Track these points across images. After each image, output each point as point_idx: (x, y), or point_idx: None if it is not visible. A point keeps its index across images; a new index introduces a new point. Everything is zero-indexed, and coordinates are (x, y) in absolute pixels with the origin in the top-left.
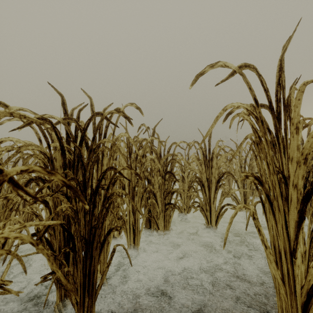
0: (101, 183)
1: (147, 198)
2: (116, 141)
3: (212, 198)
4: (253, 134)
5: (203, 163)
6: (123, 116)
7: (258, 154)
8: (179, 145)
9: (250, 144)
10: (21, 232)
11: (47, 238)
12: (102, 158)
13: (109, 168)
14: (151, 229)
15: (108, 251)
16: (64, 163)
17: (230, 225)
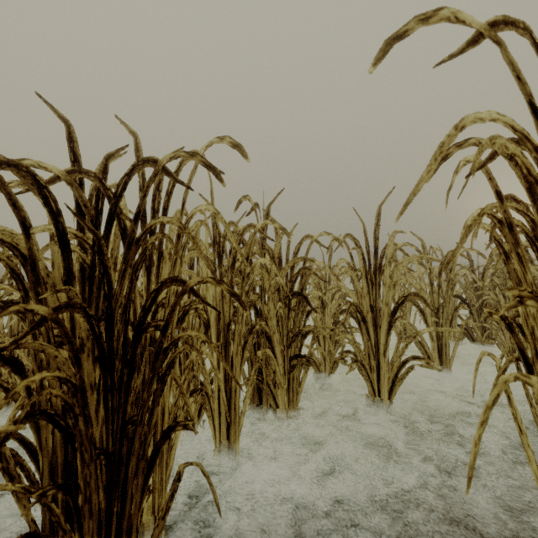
0: (156, 315)
1: (254, 346)
2: (187, 223)
3: (381, 344)
4: (496, 205)
5: (364, 275)
6: (203, 164)
7: (515, 249)
8: (317, 240)
9: (491, 228)
10: (4, 413)
11: (29, 441)
12: (159, 261)
13: (168, 282)
14: (263, 406)
15: (170, 466)
16: (66, 270)
17: (481, 428)
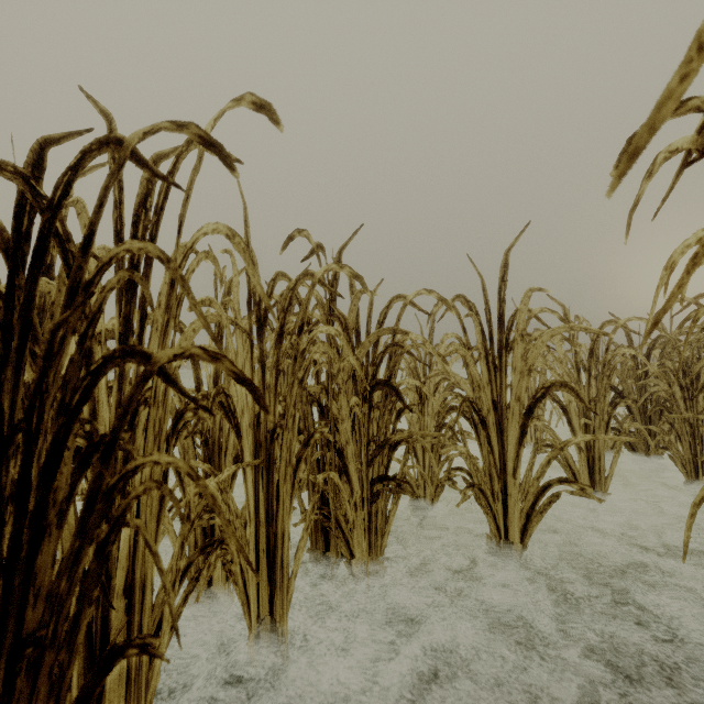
0: (136, 419)
1: (318, 462)
2: (185, 258)
3: (509, 460)
4: None
5: (484, 356)
6: (201, 141)
7: None
8: (413, 302)
9: None
10: None
11: None
12: (142, 327)
13: (116, 358)
14: (331, 554)
15: (153, 687)
16: None
17: None
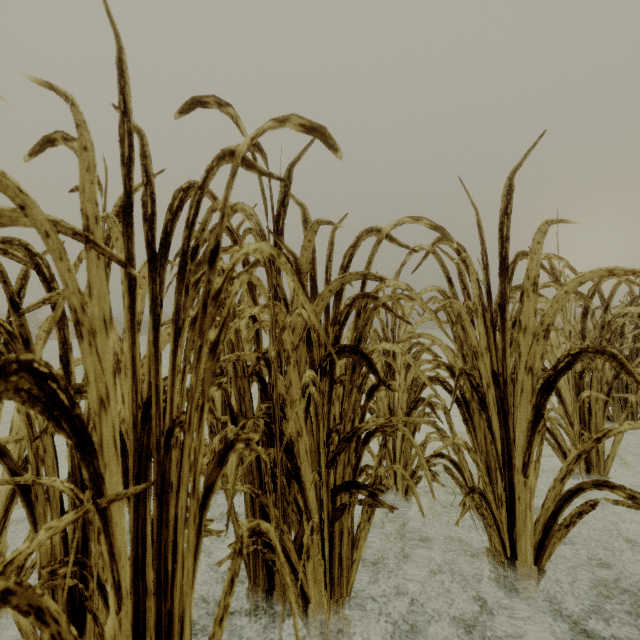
0: None
1: (257, 460)
2: None
3: (517, 451)
4: None
5: (481, 312)
6: None
7: None
8: (391, 236)
9: None
10: None
11: None
12: None
13: None
14: (275, 594)
15: None
16: None
17: None
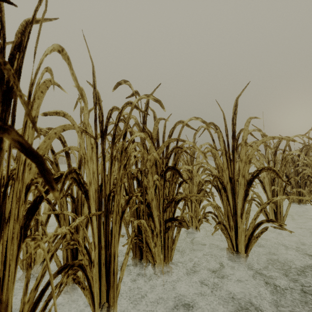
0: (7, 190)
1: (136, 210)
2: (35, 76)
3: (238, 208)
4: None
5: (224, 153)
6: None
7: None
8: (187, 124)
9: None
10: None
11: None
12: None
13: None
14: (143, 260)
15: None
16: None
17: None
